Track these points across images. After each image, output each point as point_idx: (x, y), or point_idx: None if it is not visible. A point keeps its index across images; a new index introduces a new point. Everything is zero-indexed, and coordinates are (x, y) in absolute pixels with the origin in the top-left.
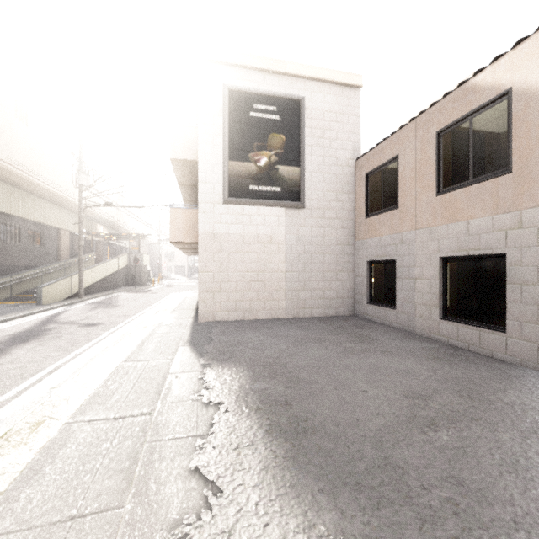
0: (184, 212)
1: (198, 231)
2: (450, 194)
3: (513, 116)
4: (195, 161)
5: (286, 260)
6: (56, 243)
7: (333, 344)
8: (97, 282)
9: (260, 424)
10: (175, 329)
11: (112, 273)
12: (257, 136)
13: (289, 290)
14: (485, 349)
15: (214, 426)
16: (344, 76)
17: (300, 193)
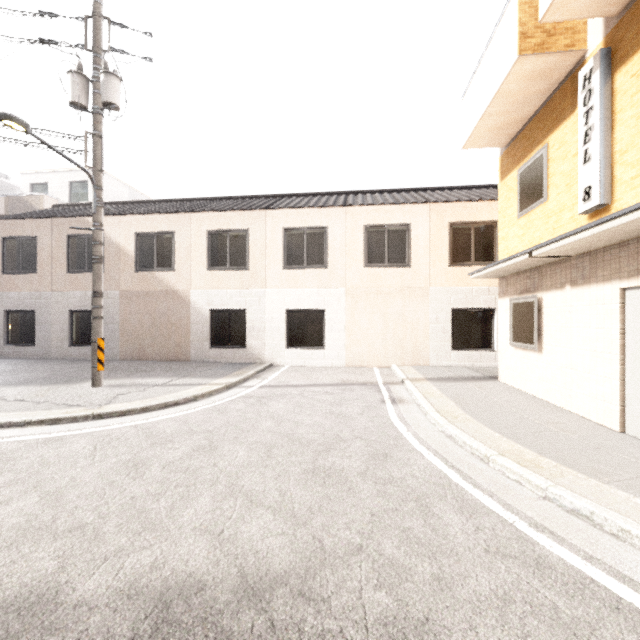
0: None
1: None
2: (76, 274)
3: (105, 247)
4: None
5: None
6: None
7: None
8: None
9: None
10: None
11: None
12: None
13: None
14: None
15: None
16: None
17: None
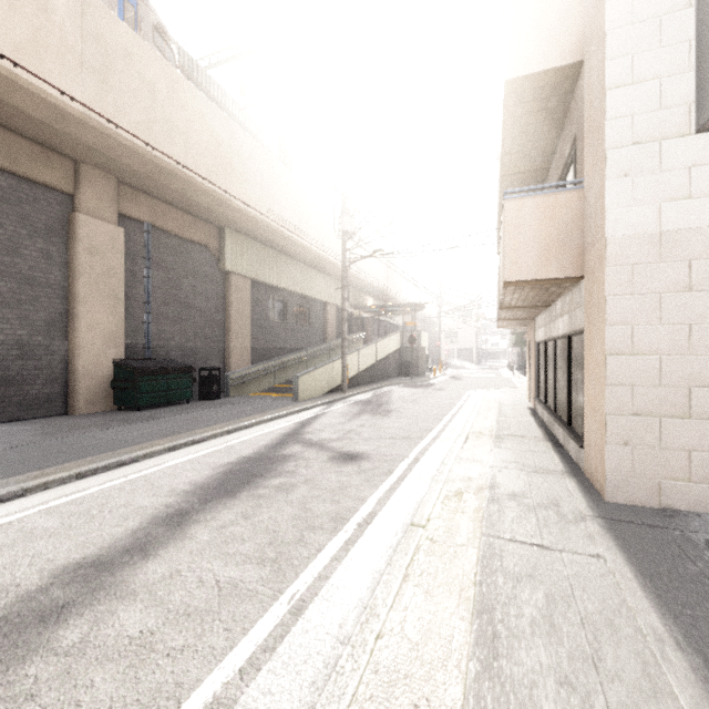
0: (540, 204)
1: (604, 232)
2: None
3: None
4: (573, 64)
5: None
6: (323, 321)
7: None
8: (364, 370)
9: None
10: (556, 530)
11: (382, 358)
12: None
13: None
14: None
15: None
16: None
17: None
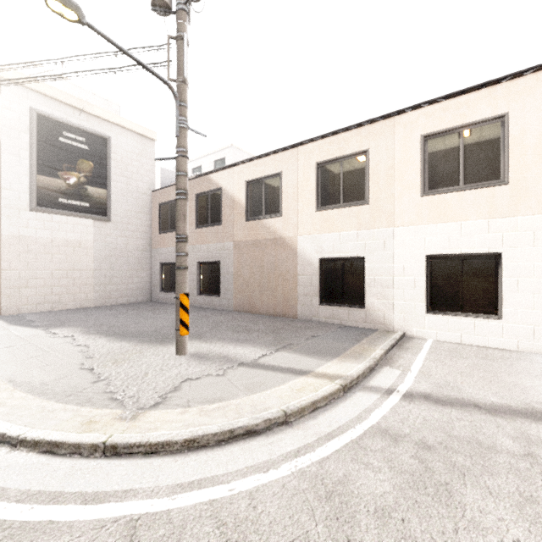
0: None
1: (1, 233)
2: (202, 229)
3: (222, 200)
4: None
5: (95, 261)
6: None
7: (135, 314)
8: None
9: (101, 335)
10: None
11: None
12: (66, 158)
13: (97, 284)
14: (214, 306)
15: (76, 339)
16: (143, 129)
17: (107, 210)
